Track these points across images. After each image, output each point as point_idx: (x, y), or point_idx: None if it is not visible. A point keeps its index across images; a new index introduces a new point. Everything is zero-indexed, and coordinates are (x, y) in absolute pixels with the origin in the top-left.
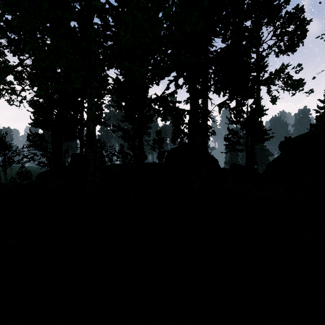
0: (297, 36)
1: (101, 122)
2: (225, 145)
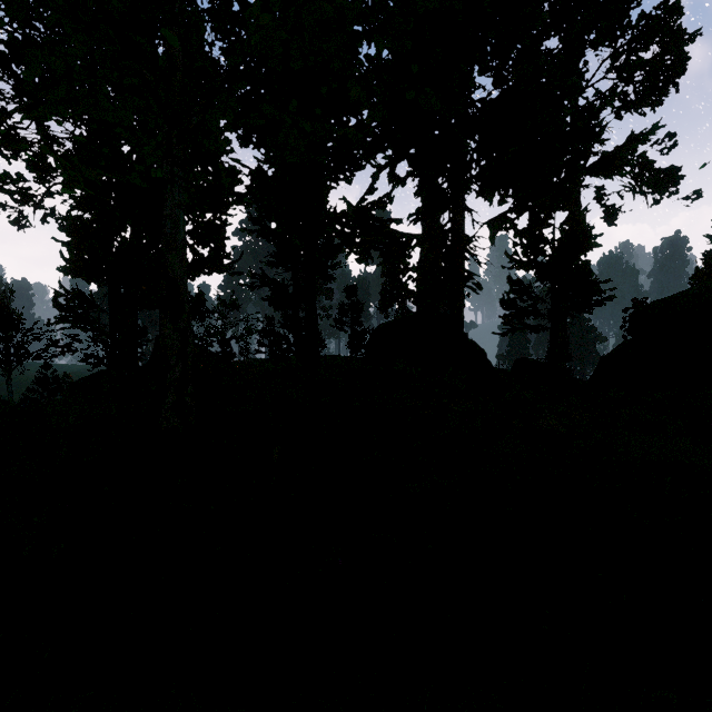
0: (665, 70)
1: (221, 265)
2: (503, 317)
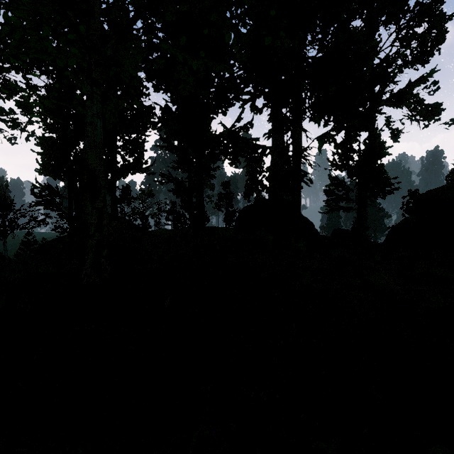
0: (431, 39)
1: (141, 168)
2: (326, 201)
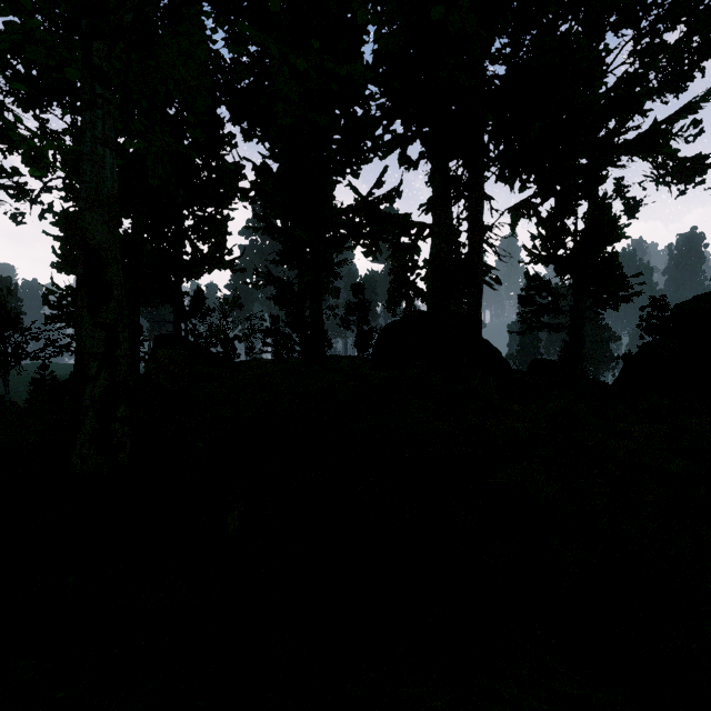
0: (691, 52)
1: (223, 261)
2: (521, 315)
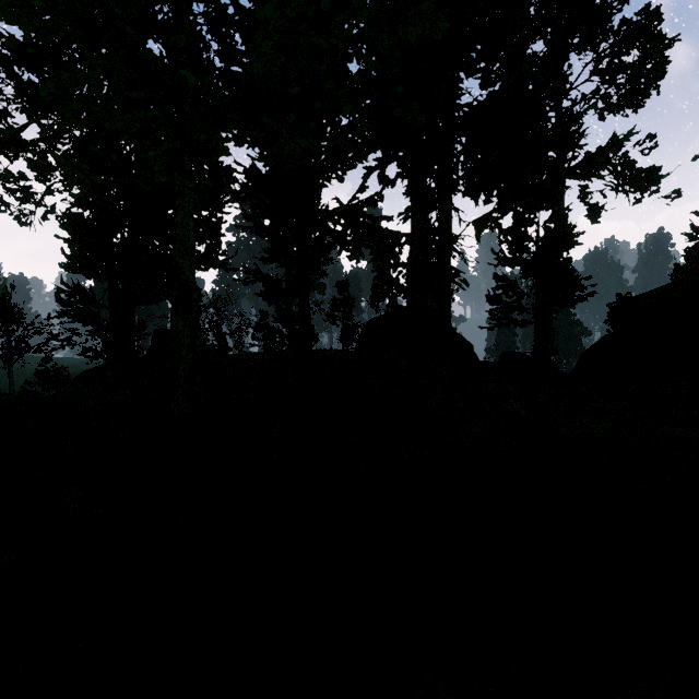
0: (646, 73)
1: (217, 261)
2: (489, 312)
